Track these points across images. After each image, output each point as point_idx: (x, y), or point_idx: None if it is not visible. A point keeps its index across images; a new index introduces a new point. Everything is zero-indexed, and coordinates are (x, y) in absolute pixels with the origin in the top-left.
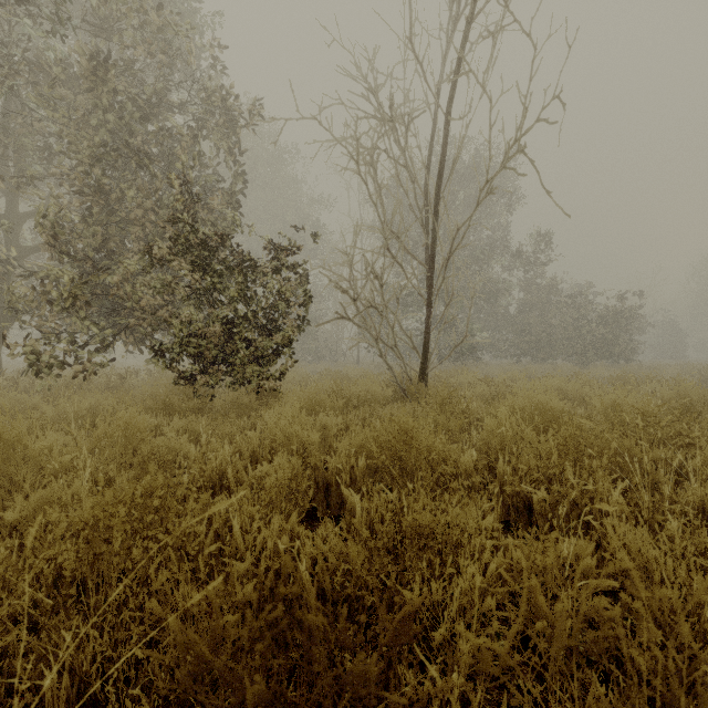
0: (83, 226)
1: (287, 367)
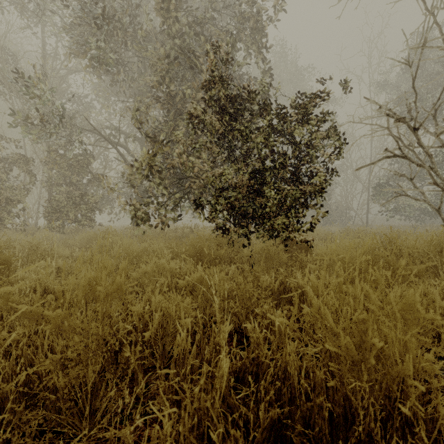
0: (163, 122)
1: (318, 219)
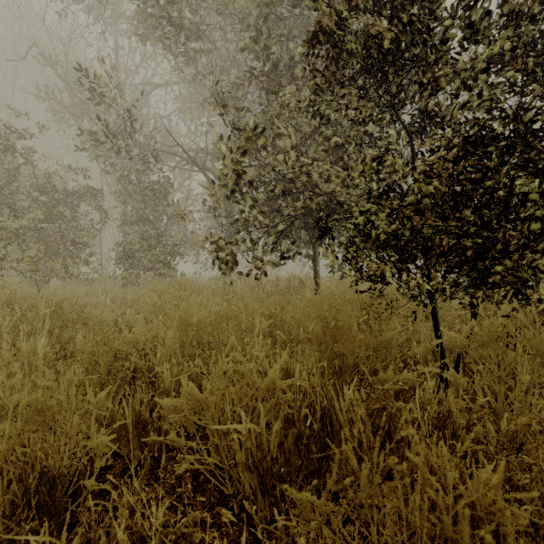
0: (259, 113)
1: None
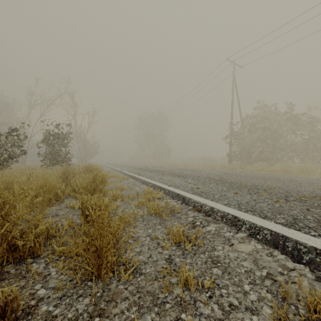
0: None
1: None
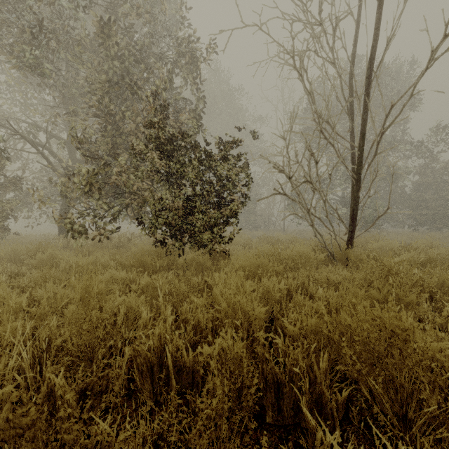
0: (101, 138)
1: (233, 234)
